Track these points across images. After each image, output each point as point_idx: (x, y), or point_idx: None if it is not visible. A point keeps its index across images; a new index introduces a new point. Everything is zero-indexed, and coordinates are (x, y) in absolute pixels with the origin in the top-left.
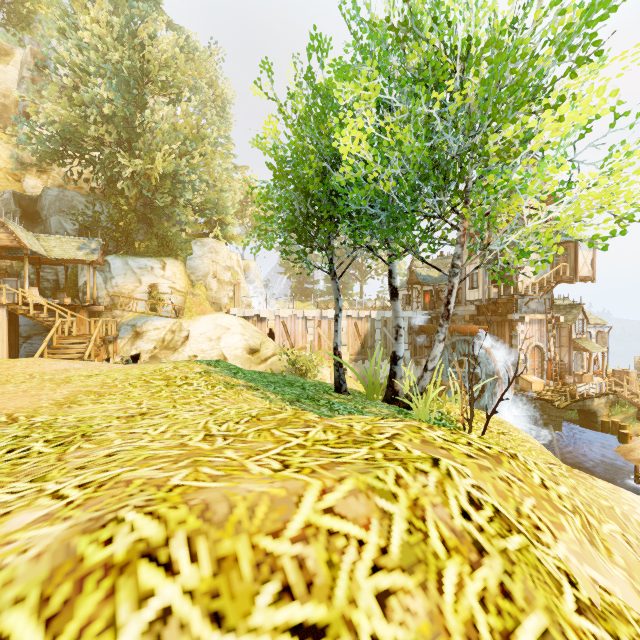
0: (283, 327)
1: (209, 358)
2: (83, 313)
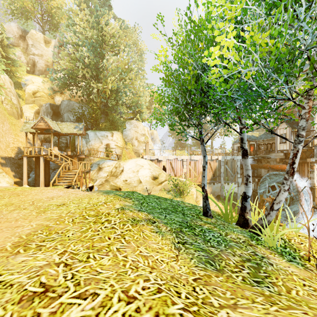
0: (170, 165)
1: (133, 181)
2: (75, 159)
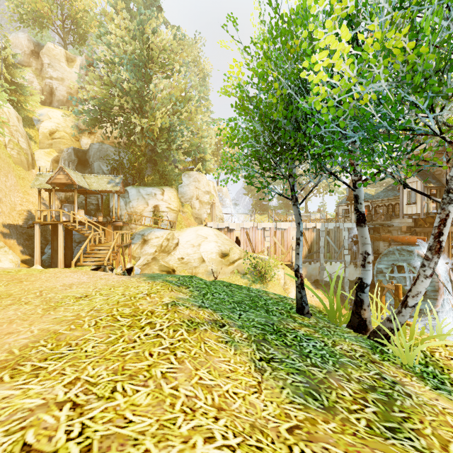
0: (246, 236)
1: (192, 260)
2: (109, 227)
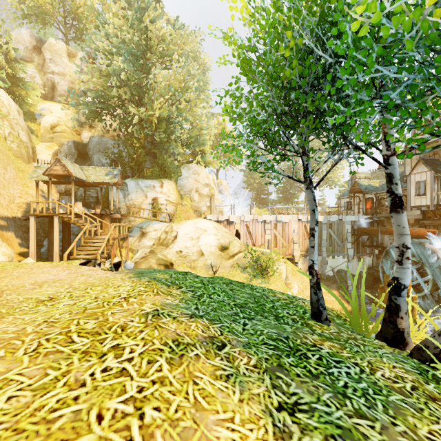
0: (246, 229)
1: (191, 253)
2: (107, 219)
